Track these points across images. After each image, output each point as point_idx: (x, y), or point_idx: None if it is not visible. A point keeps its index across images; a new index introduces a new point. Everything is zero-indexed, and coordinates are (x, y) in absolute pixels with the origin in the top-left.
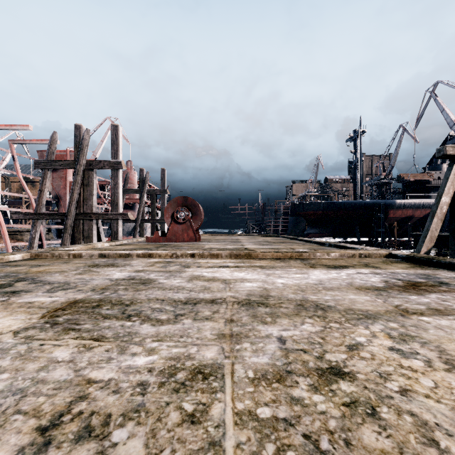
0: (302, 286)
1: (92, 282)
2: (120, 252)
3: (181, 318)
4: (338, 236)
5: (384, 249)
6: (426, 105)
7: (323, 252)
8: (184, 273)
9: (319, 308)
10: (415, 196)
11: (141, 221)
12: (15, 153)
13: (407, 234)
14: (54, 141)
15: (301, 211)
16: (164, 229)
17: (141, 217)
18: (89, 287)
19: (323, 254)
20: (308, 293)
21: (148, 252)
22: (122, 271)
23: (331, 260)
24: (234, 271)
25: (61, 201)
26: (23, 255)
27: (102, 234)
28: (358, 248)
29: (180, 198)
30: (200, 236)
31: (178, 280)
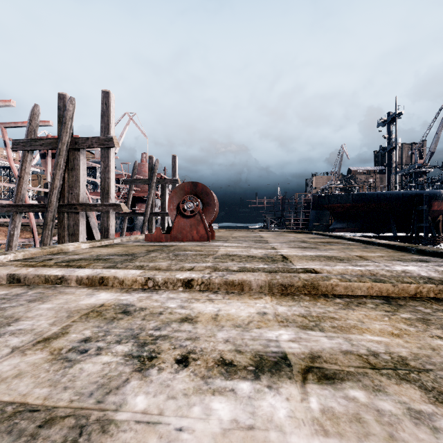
0: None
1: None
2: (46, 273)
3: None
4: (369, 231)
5: None
6: None
7: None
8: None
9: None
10: None
11: (150, 215)
12: (7, 138)
13: None
14: (35, 116)
15: (326, 204)
16: None
17: (150, 210)
18: None
19: None
20: None
21: (101, 273)
22: None
23: None
24: None
25: None
26: None
27: (95, 231)
28: None
29: (187, 184)
30: (213, 233)
31: None
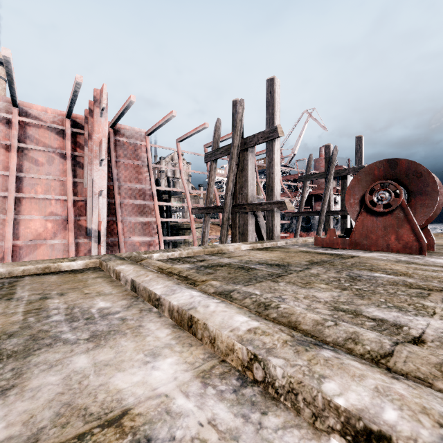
0: None
1: None
2: (150, 288)
3: None
4: None
5: None
6: None
7: None
8: None
9: None
10: None
11: (327, 213)
12: None
13: None
14: (217, 129)
15: None
16: None
17: (326, 208)
18: None
19: None
20: None
21: (193, 307)
22: None
23: None
24: None
25: None
26: (87, 262)
27: (263, 231)
28: None
29: (378, 165)
30: (431, 240)
31: None
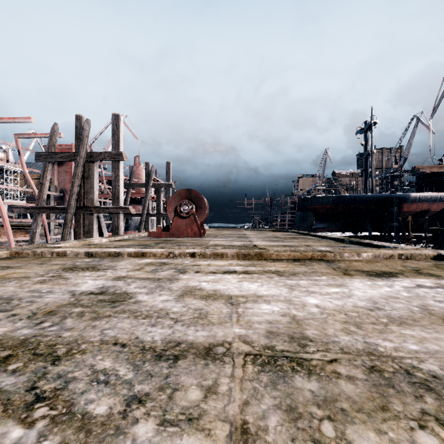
0: (351, 312)
1: (44, 298)
2: (109, 251)
3: (136, 413)
4: (347, 231)
5: (428, 249)
6: (443, 93)
7: (351, 251)
8: (176, 282)
9: (420, 385)
10: (431, 189)
11: (147, 215)
12: (20, 147)
13: (422, 229)
14: (55, 133)
15: (309, 205)
16: (169, 224)
17: (146, 211)
18: (31, 309)
19: (353, 255)
20: (371, 331)
21: (141, 250)
22: (98, 279)
23: (365, 263)
24: (244, 281)
25: (66, 195)
26: (0, 253)
27: (104, 229)
28: (390, 246)
29: (183, 191)
30: (205, 231)
31: (163, 296)
